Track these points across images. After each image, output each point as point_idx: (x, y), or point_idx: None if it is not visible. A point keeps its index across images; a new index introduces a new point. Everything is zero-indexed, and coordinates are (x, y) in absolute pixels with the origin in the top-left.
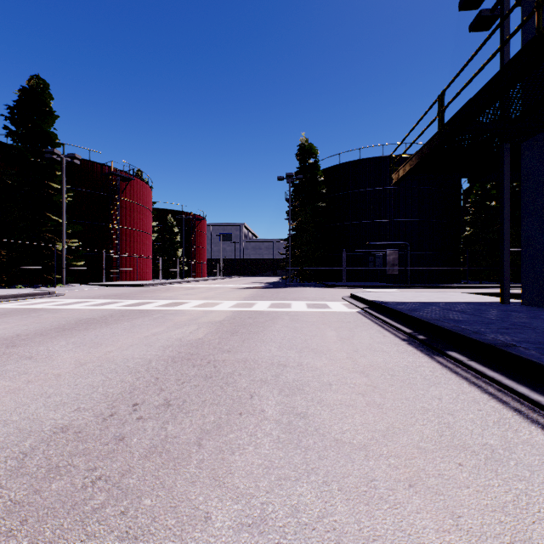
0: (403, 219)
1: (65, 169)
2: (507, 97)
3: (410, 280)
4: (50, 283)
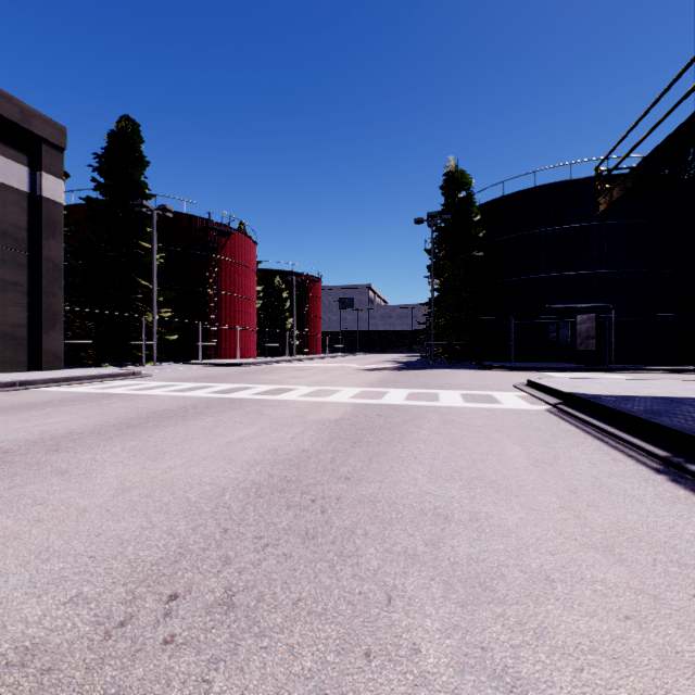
0: (603, 270)
1: (158, 225)
2: None
3: (614, 360)
4: (141, 361)
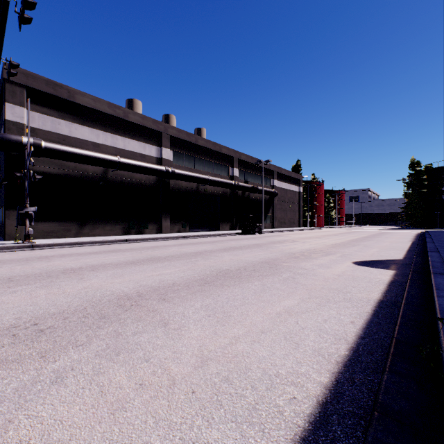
0: None
1: None
2: None
3: None
4: None
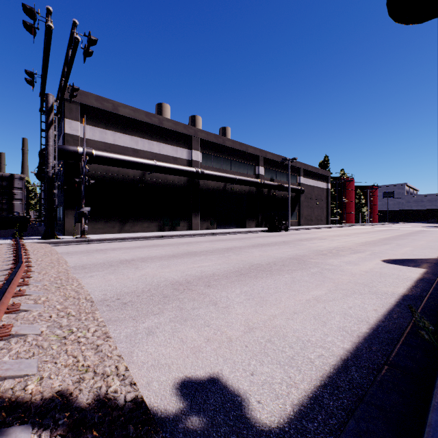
0: None
1: None
2: None
3: None
4: None
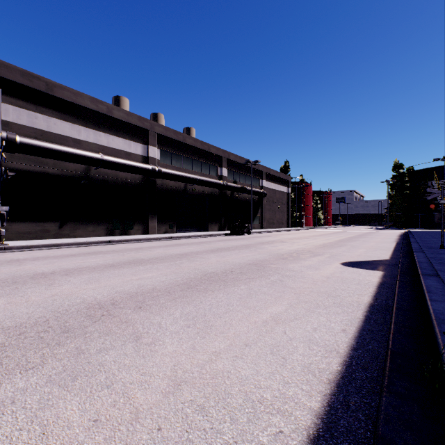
0: None
1: None
2: (429, 193)
3: None
4: None
